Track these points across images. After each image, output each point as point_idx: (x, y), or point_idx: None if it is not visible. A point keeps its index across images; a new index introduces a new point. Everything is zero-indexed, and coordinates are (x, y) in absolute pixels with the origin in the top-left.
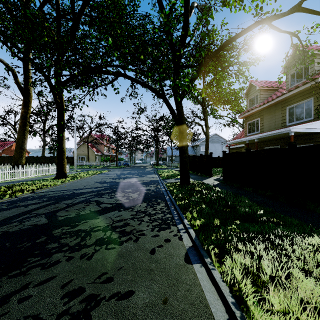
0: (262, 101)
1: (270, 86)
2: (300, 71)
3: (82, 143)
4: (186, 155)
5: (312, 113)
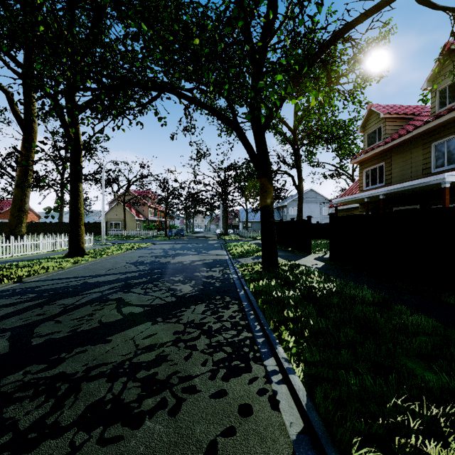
0: (389, 136)
1: (401, 112)
2: None
3: (116, 203)
4: (271, 220)
5: None
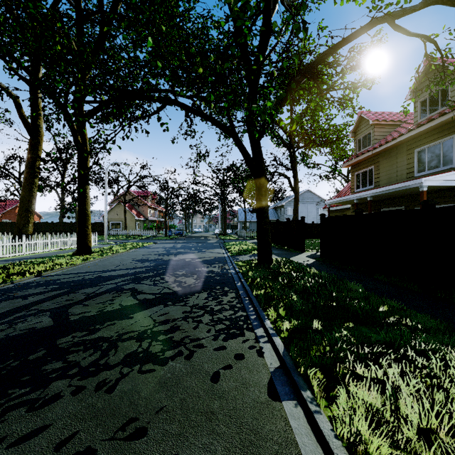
0: (378, 142)
1: (389, 119)
2: (436, 96)
3: (116, 203)
4: (266, 220)
5: (453, 158)
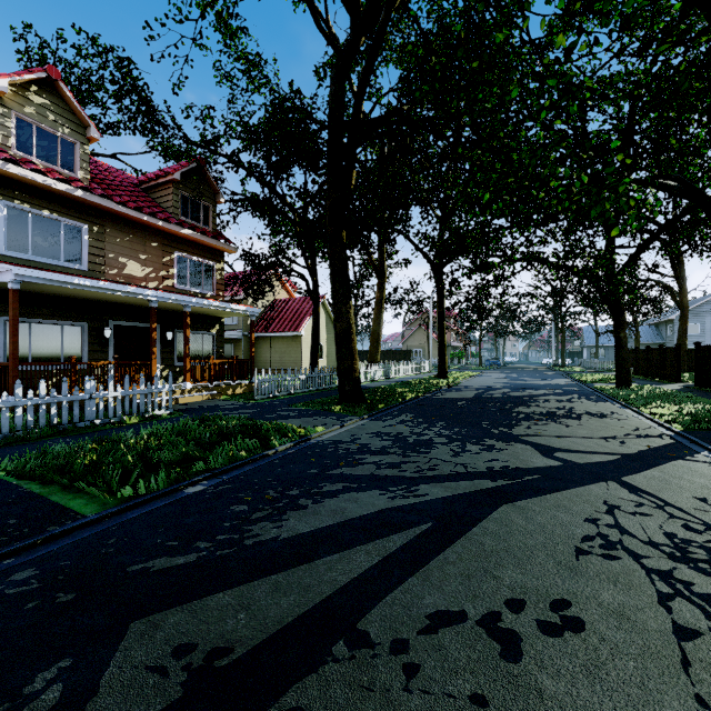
0: None
1: None
2: None
3: (416, 327)
4: (624, 350)
5: None
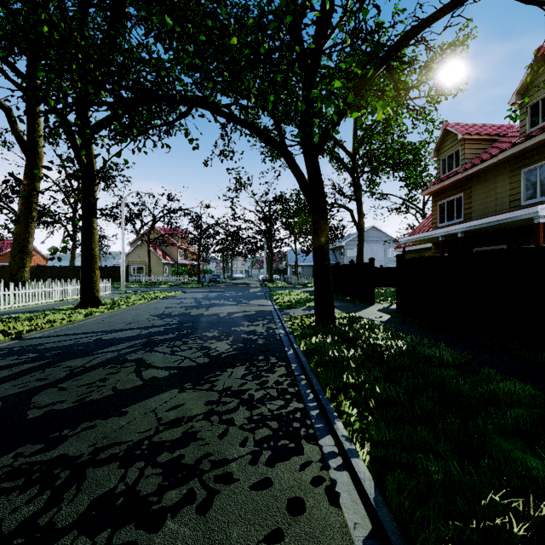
0: (469, 162)
1: (483, 132)
2: None
3: (139, 243)
4: (327, 262)
5: None
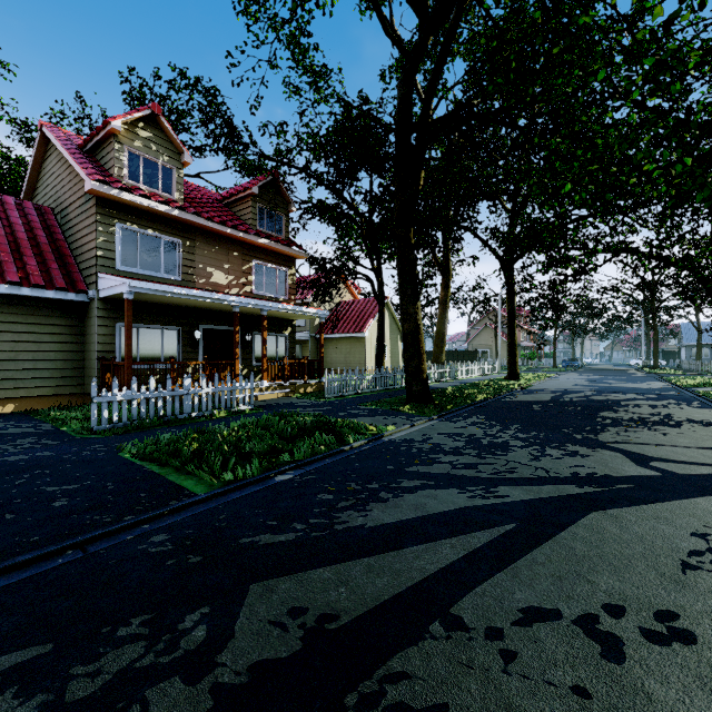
0: None
1: None
2: None
3: (483, 327)
4: None
5: None
